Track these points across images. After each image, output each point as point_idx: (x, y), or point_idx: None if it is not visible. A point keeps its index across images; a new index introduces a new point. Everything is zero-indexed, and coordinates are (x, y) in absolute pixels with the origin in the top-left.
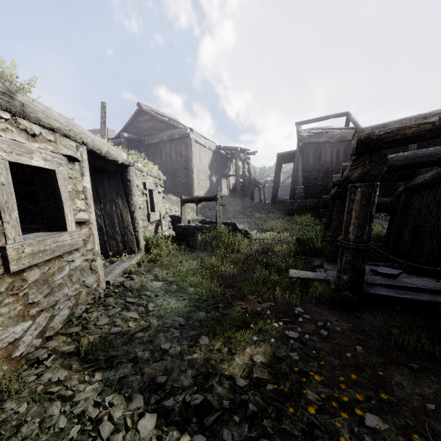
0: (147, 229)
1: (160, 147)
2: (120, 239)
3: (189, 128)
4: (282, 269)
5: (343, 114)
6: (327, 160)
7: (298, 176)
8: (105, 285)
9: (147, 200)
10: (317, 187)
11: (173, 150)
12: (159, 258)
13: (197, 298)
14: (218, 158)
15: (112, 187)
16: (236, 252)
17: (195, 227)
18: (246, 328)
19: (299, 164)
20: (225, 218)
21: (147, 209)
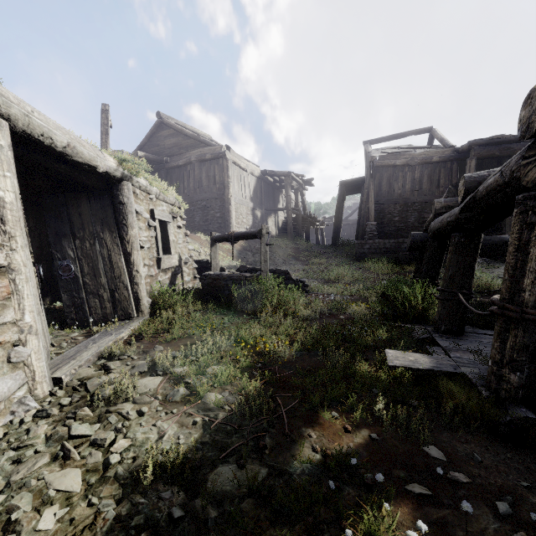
0: (155, 279)
1: (186, 170)
2: (108, 296)
3: (226, 146)
4: (368, 347)
5: (425, 129)
6: (407, 188)
7: (369, 208)
8: (50, 388)
9: (156, 237)
10: (393, 223)
11: (204, 174)
12: (168, 327)
13: (221, 420)
14: (263, 186)
15: (95, 213)
16: (291, 315)
17: (229, 277)
18: (331, 525)
19: (370, 193)
20: (273, 265)
21: (157, 249)
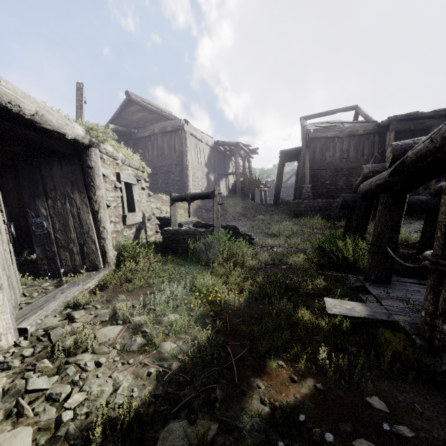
0: (121, 234)
1: (151, 140)
2: (77, 250)
3: (184, 120)
4: (308, 295)
5: (352, 107)
6: (336, 156)
7: (305, 173)
8: (15, 338)
9: (122, 197)
10: (325, 186)
11: (166, 144)
12: (131, 277)
13: (174, 370)
14: (216, 154)
15: (66, 176)
16: (240, 265)
17: (186, 232)
18: None
19: (306, 160)
20: (224, 221)
21: (123, 208)
